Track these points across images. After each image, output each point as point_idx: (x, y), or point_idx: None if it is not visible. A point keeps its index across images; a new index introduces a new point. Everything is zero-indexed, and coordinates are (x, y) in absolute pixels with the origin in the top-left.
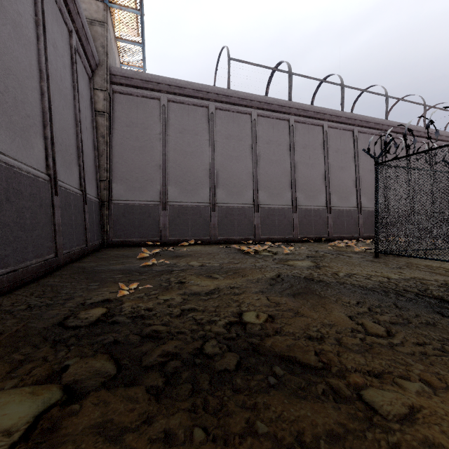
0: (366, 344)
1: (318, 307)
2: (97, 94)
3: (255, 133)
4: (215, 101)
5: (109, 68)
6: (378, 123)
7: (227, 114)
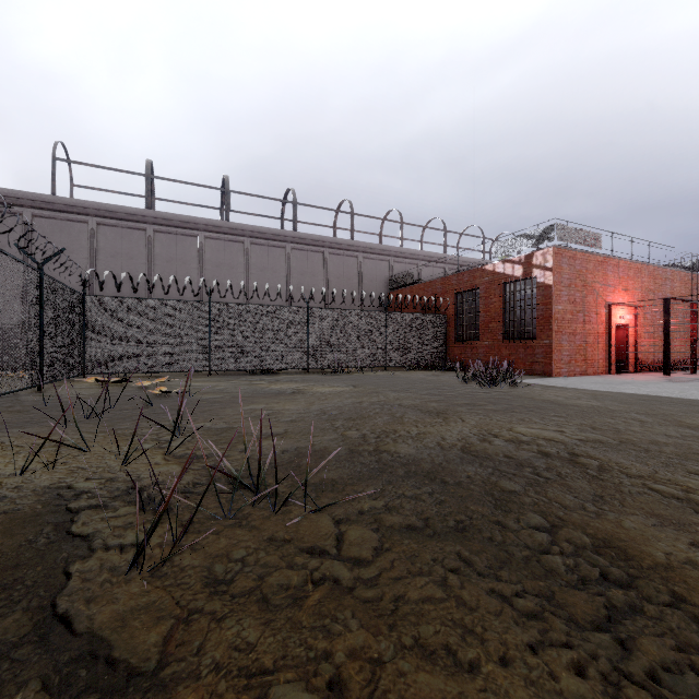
0: None
1: None
2: None
3: (94, 245)
4: (32, 208)
5: None
6: (278, 234)
7: (53, 223)
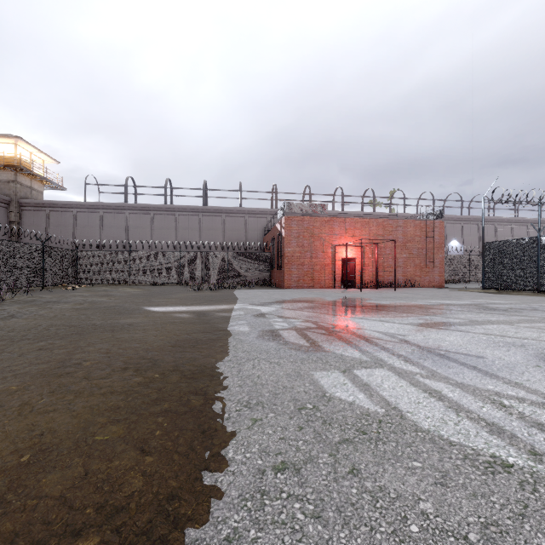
0: None
1: None
2: (11, 214)
3: (102, 223)
4: (76, 208)
5: (19, 200)
6: (193, 208)
7: (85, 214)
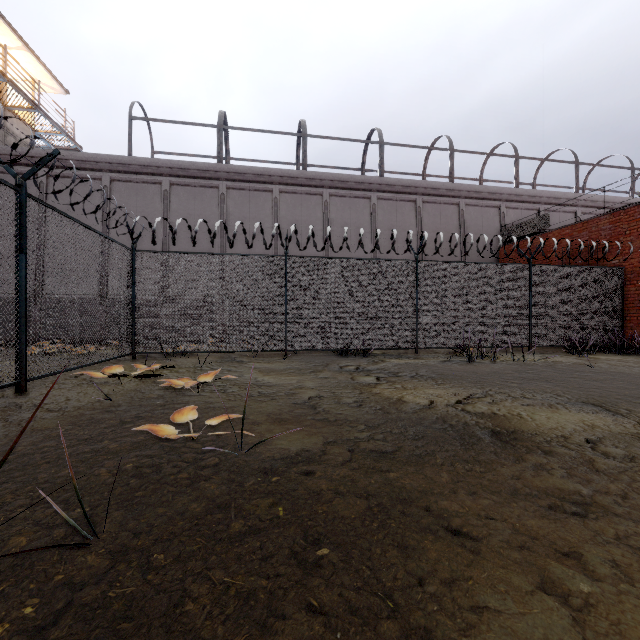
0: None
1: None
2: None
3: (167, 207)
4: (110, 171)
5: None
6: (362, 181)
7: (129, 186)
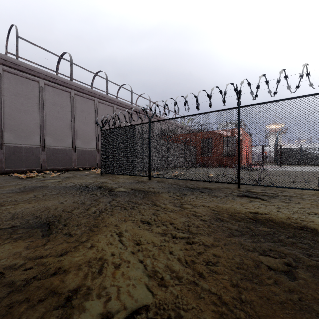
0: (27, 199)
1: (24, 193)
2: None
3: (43, 96)
4: (2, 64)
5: None
6: (127, 105)
7: (16, 77)
